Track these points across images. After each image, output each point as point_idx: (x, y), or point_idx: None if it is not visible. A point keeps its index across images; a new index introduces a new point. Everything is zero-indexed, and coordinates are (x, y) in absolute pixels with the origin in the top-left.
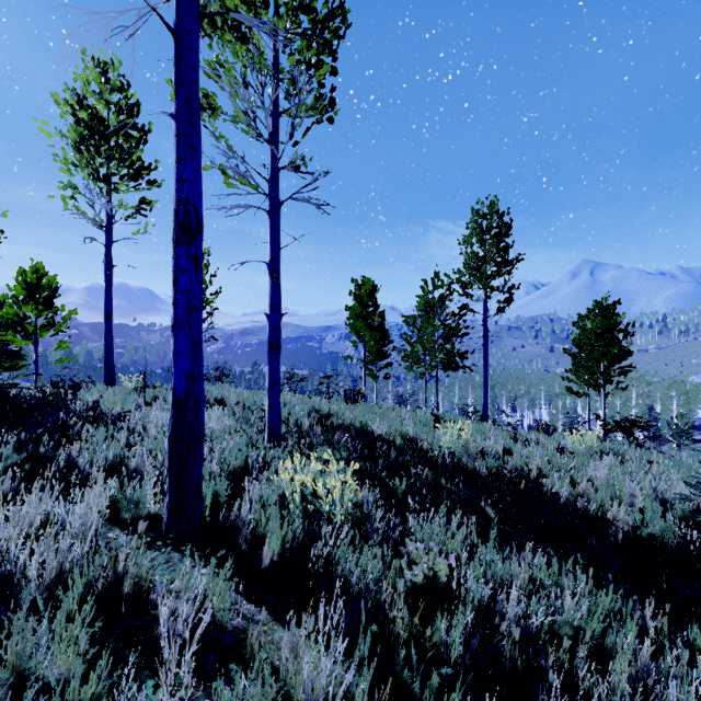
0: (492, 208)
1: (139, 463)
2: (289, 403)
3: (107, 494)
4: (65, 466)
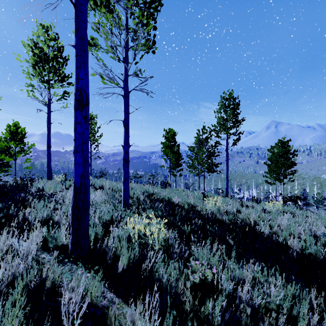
0: (230, 95)
1: (59, 219)
2: (134, 188)
3: (40, 235)
4: (22, 220)
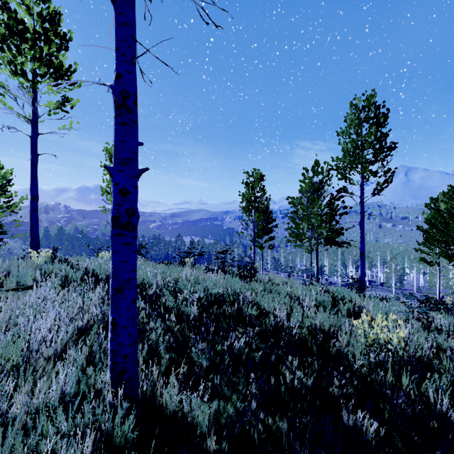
0: (370, 100)
1: None
2: (181, 283)
3: None
4: None
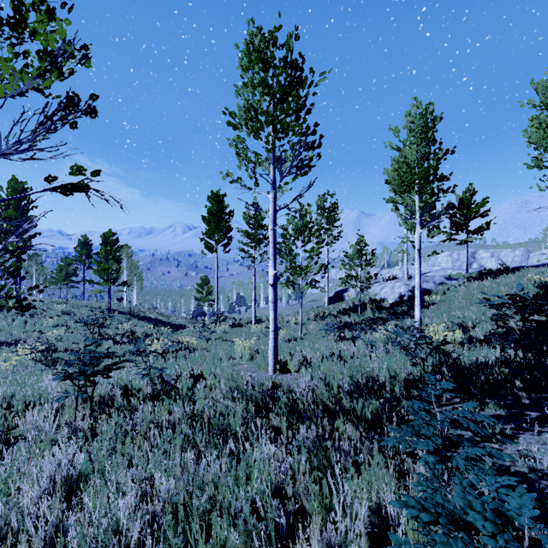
0: (85, 240)
1: None
2: None
3: None
4: None
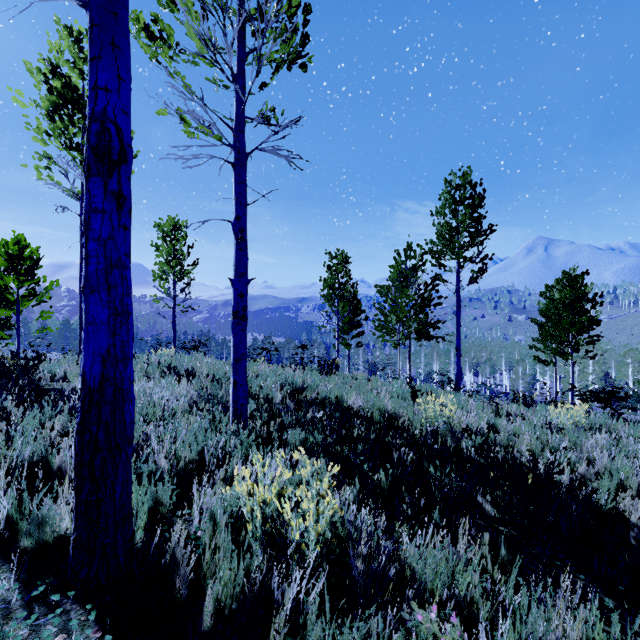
0: (465, 179)
1: (66, 460)
2: (261, 375)
3: None
4: None
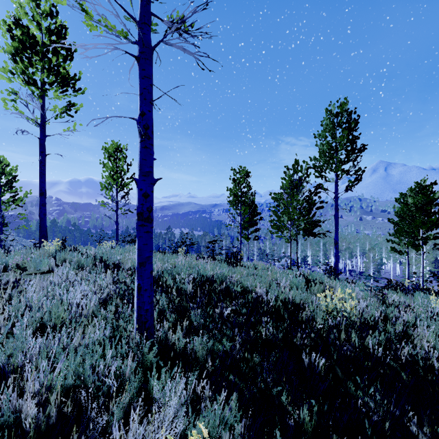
0: (343, 107)
1: None
2: (177, 267)
3: None
4: None
